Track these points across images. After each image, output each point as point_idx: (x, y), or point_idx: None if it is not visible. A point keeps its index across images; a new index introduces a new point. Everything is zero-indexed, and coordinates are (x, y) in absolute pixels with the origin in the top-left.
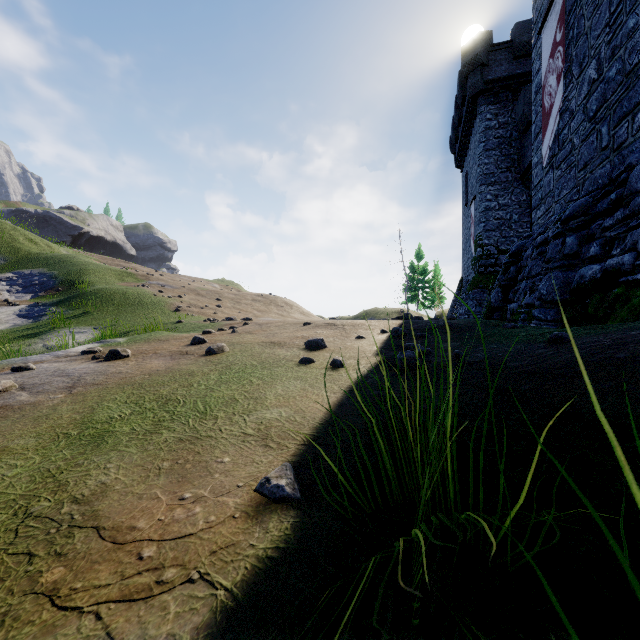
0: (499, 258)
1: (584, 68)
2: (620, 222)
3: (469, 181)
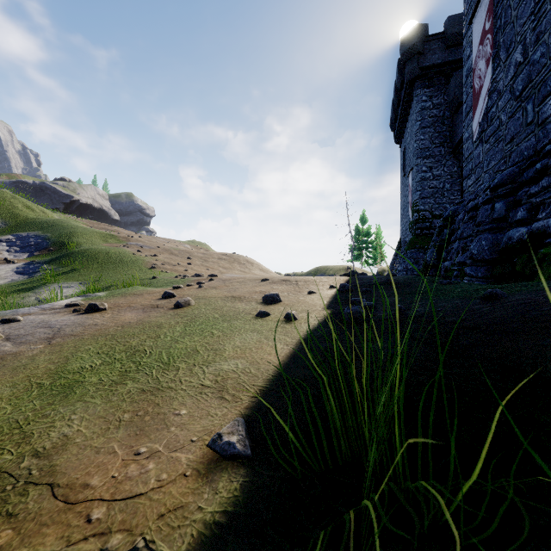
0: (433, 222)
1: (511, 53)
2: (545, 189)
3: (407, 155)
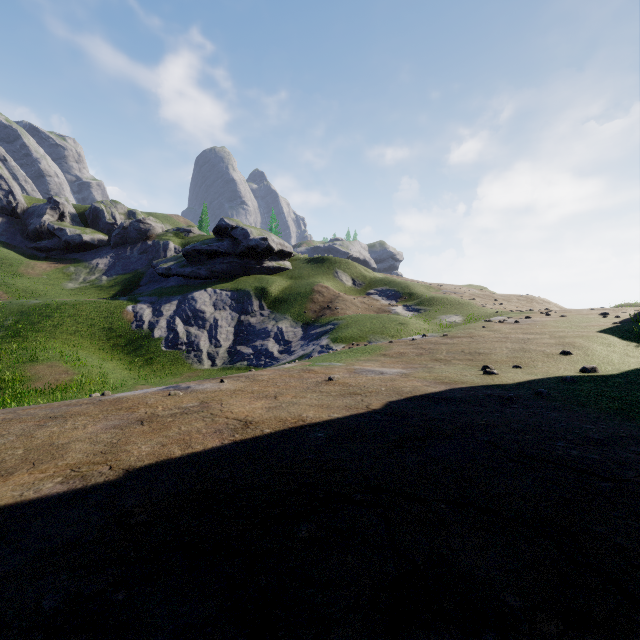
0: None
1: None
2: None
3: None
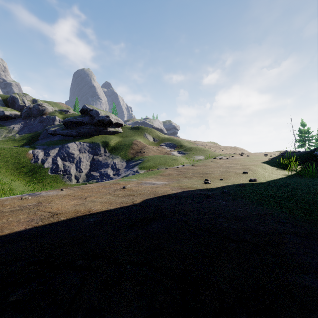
0: None
1: None
2: None
3: None
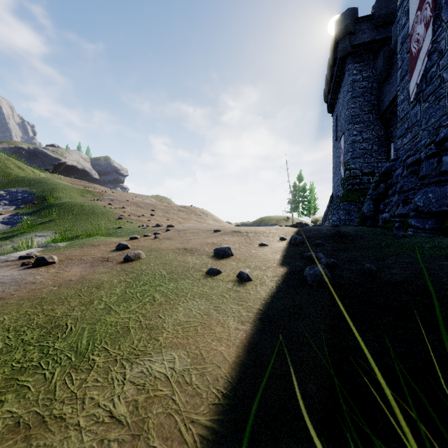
0: (363, 178)
1: None
2: None
3: (339, 122)
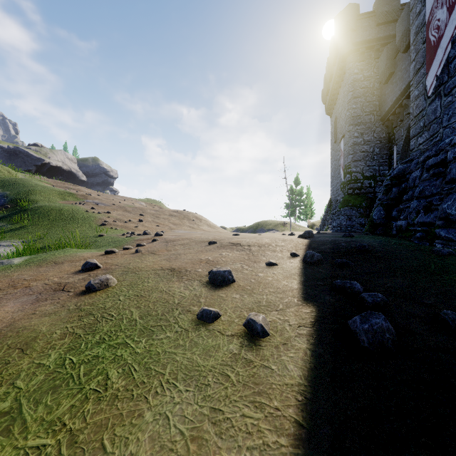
0: (364, 182)
1: None
2: None
3: (338, 123)
